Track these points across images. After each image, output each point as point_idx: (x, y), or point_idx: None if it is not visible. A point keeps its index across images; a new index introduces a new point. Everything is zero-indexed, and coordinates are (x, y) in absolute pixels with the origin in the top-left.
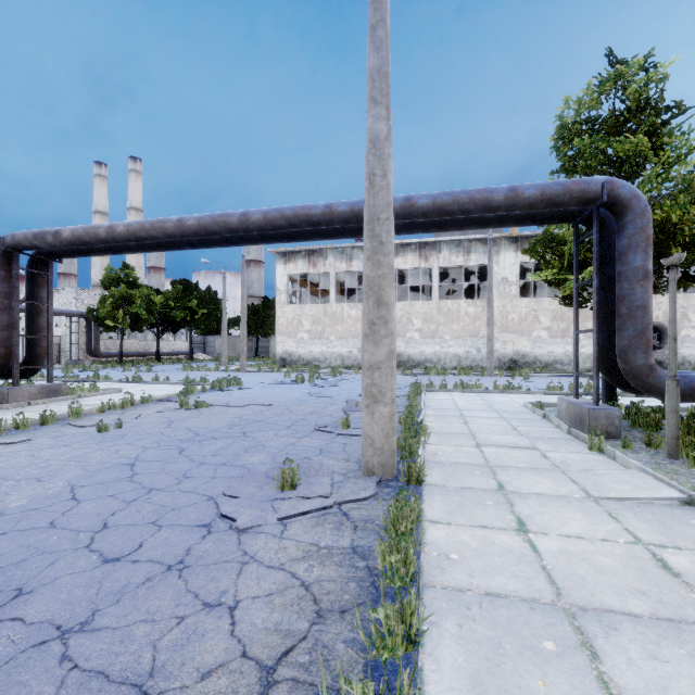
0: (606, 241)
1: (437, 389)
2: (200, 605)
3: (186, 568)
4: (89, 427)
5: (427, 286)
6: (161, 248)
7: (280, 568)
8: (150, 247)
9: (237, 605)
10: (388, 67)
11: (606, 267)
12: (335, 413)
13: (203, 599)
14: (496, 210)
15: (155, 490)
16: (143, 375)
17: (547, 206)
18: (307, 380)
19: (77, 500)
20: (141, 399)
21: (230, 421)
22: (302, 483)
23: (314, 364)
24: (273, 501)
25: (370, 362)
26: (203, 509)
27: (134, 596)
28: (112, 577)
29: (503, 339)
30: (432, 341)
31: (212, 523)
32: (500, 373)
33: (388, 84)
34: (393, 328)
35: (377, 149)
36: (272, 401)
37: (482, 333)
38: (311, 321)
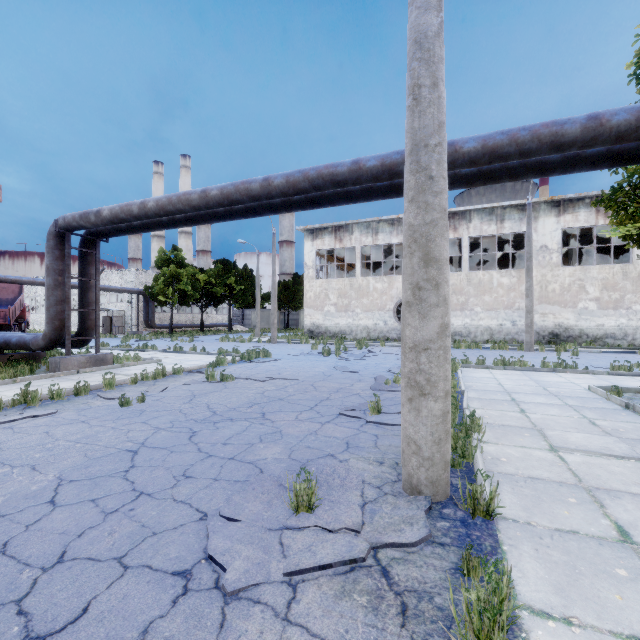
0: None
1: (473, 365)
2: None
3: None
4: (116, 399)
5: (455, 257)
6: (190, 222)
7: None
8: (180, 222)
9: None
10: None
11: None
12: (362, 391)
13: None
14: (569, 146)
15: (144, 495)
16: (186, 345)
17: None
18: (333, 352)
19: (54, 504)
20: (173, 370)
21: (251, 398)
22: (323, 500)
23: (340, 336)
24: (282, 531)
25: (415, 340)
26: (189, 538)
27: None
28: None
29: (542, 311)
30: (462, 313)
31: (193, 571)
32: (540, 347)
33: None
34: (447, 294)
35: (424, 50)
36: (296, 375)
37: (518, 305)
38: (337, 295)
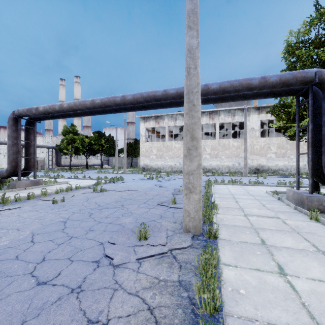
0: (315, 105)
1: (219, 183)
2: (85, 321)
3: (81, 291)
4: (49, 201)
5: (213, 132)
6: (84, 114)
7: (136, 295)
8: (79, 114)
9: (107, 323)
10: (197, 9)
11: (315, 119)
12: (168, 195)
13: (88, 317)
14: (254, 89)
15: (74, 237)
16: (79, 175)
17: (283, 86)
18: (155, 178)
19: (33, 242)
20: (76, 187)
21: (116, 199)
22: (150, 236)
23: (158, 170)
24: (134, 246)
25: (188, 170)
26: (96, 251)
27: (48, 312)
28: (39, 296)
29: (251, 158)
30: (216, 159)
31: (100, 260)
32: (250, 175)
33: (197, 18)
34: (200, 152)
35: (191, 54)
36: (137, 188)
37: (241, 155)
38: (156, 150)
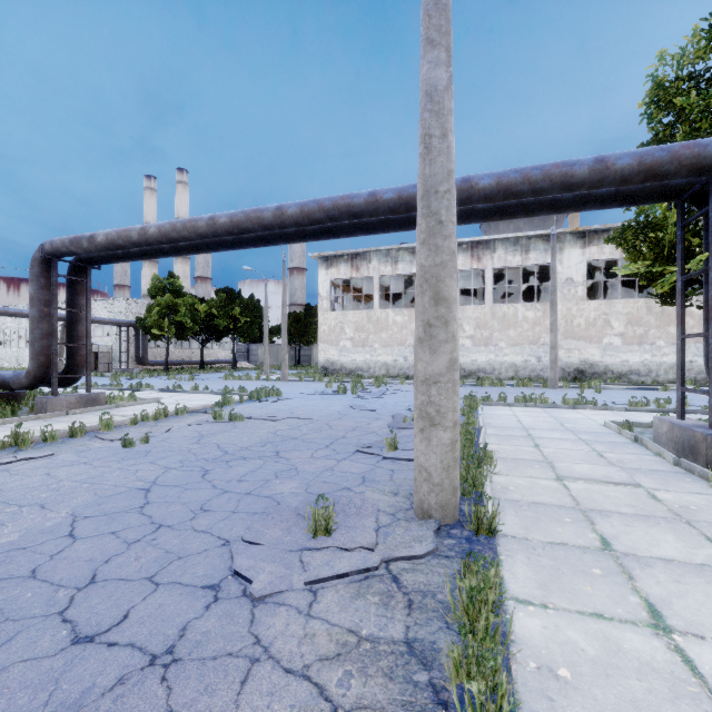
0: None
1: (494, 403)
2: None
3: (174, 663)
4: (117, 441)
5: (479, 289)
6: (195, 250)
7: (303, 675)
8: (184, 249)
9: None
10: None
11: None
12: (379, 429)
13: None
14: (578, 187)
15: (164, 527)
16: (186, 383)
17: (646, 179)
18: (350, 391)
19: (73, 537)
20: (176, 410)
21: (264, 438)
22: (339, 526)
23: (357, 373)
24: (301, 551)
25: (426, 374)
26: (214, 560)
27: None
28: (74, 672)
29: (567, 346)
30: (486, 349)
31: (221, 584)
32: (565, 384)
33: (448, 19)
34: (455, 331)
35: (434, 103)
36: (310, 414)
37: (543, 340)
38: (353, 329)
